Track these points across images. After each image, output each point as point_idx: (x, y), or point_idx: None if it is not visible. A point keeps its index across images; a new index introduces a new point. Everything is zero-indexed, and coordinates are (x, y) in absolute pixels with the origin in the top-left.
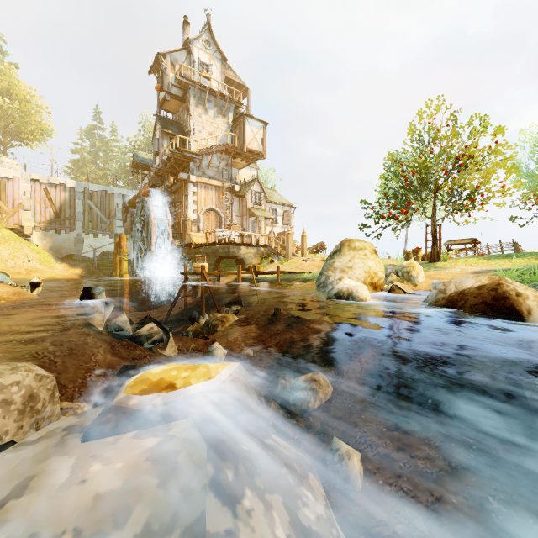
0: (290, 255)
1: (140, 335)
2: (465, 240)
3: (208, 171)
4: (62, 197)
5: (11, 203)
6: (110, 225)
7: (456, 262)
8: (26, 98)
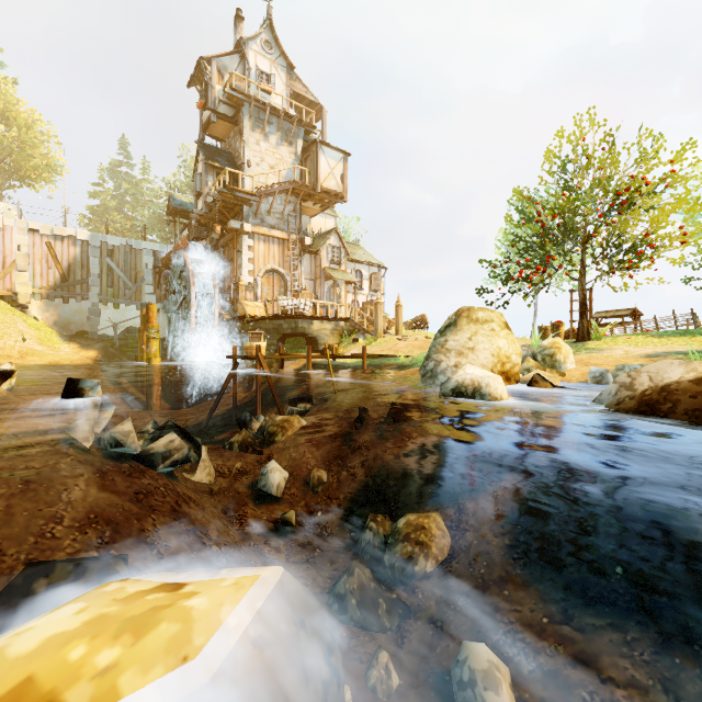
0: (380, 331)
1: (153, 453)
2: (621, 312)
3: (269, 219)
4: (71, 253)
5: (1, 261)
6: (137, 292)
7: (615, 341)
8: (28, 124)
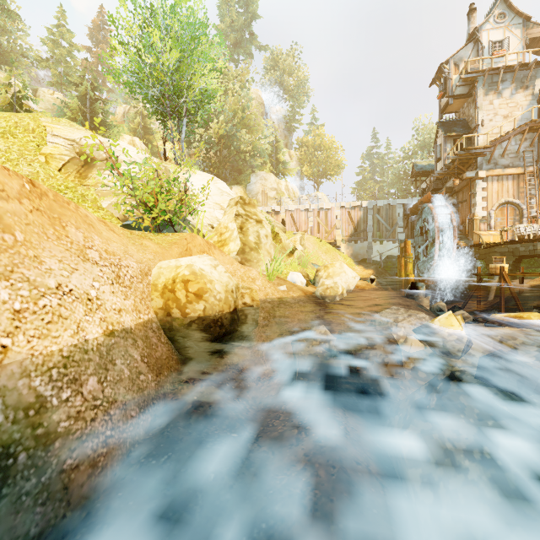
0: None
1: None
2: None
3: (502, 161)
4: (358, 215)
5: (329, 225)
6: (392, 233)
7: None
8: (329, 146)
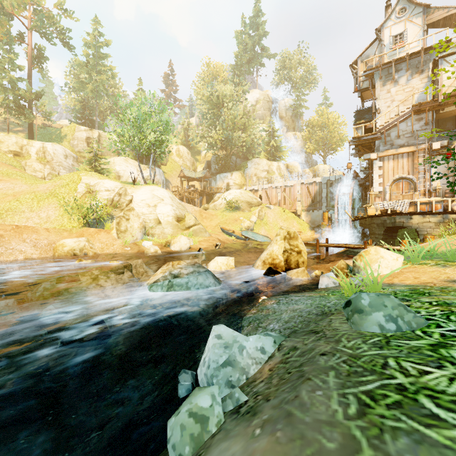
0: None
1: None
2: None
3: (398, 141)
4: (315, 189)
5: (293, 198)
6: None
7: None
8: (332, 123)
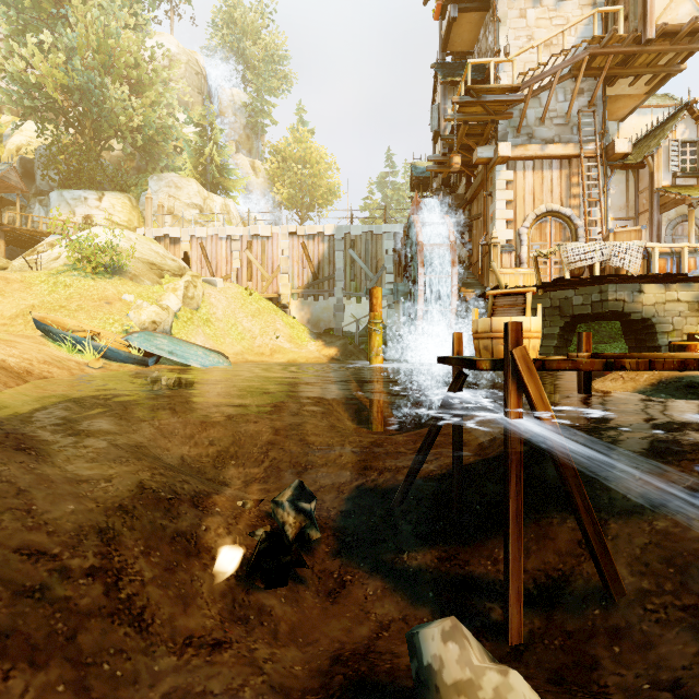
0: None
1: None
2: None
3: (542, 130)
4: (320, 250)
5: (270, 267)
6: (377, 283)
7: None
8: (317, 160)
